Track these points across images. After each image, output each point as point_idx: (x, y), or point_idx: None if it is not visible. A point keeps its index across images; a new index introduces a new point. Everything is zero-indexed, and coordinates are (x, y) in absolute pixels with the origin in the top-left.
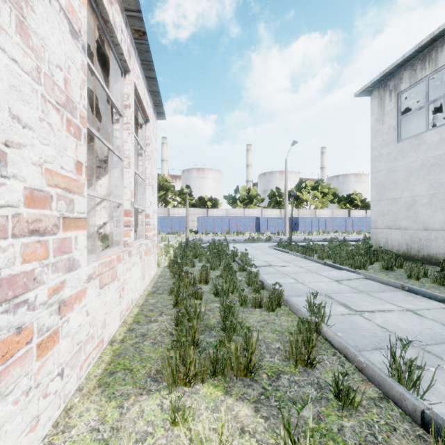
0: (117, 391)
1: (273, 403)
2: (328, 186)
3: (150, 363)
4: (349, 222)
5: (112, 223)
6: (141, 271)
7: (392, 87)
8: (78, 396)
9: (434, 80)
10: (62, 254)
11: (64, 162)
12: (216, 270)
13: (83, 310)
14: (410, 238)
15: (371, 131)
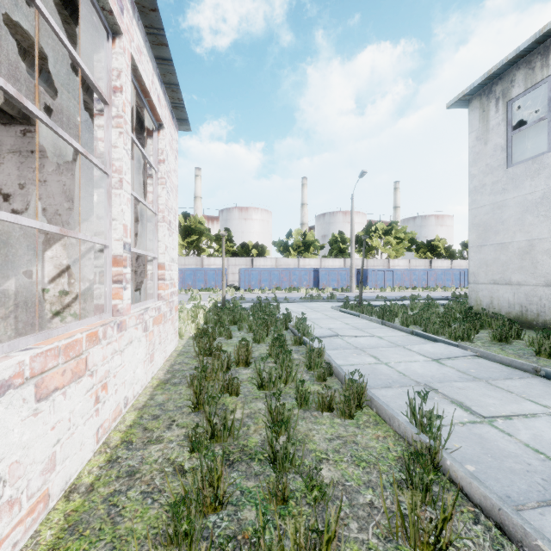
0: None
1: None
2: (404, 230)
3: None
4: (431, 275)
5: None
6: (146, 350)
7: (499, 94)
8: None
9: None
10: None
11: None
12: (262, 342)
13: None
14: (526, 296)
15: (470, 153)
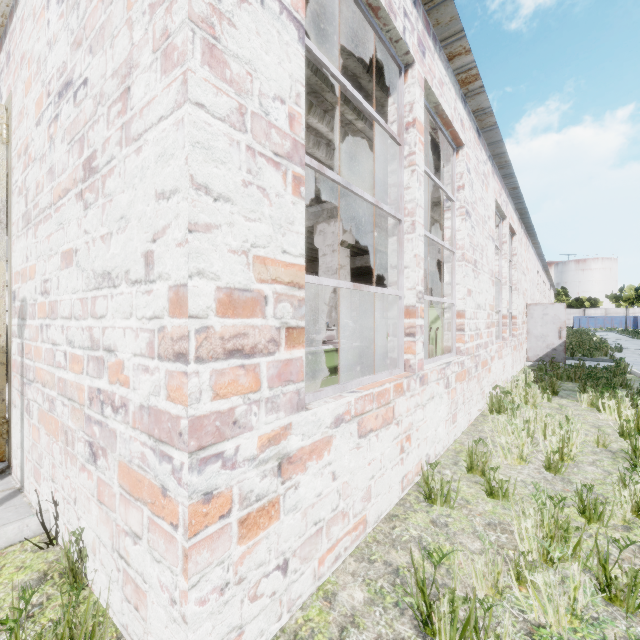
0: None
1: None
2: None
3: None
4: None
5: None
6: None
7: None
8: None
9: None
10: None
11: None
12: None
13: None
14: None
15: None
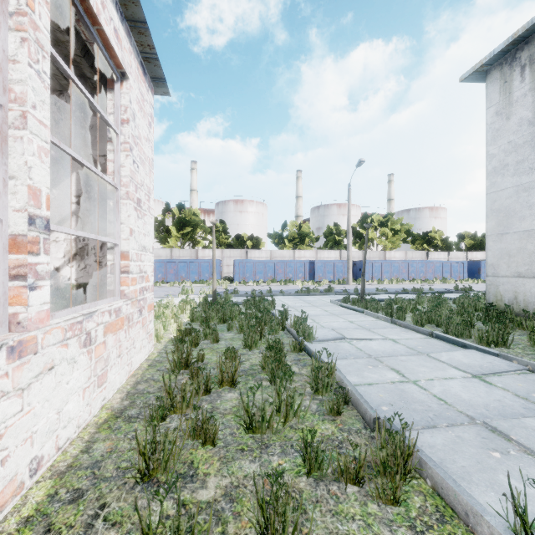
0: None
1: None
2: (400, 222)
3: None
4: (429, 267)
5: (71, 269)
6: (90, 371)
7: (526, 60)
8: None
9: None
10: None
11: None
12: (254, 348)
13: None
14: None
15: (488, 130)
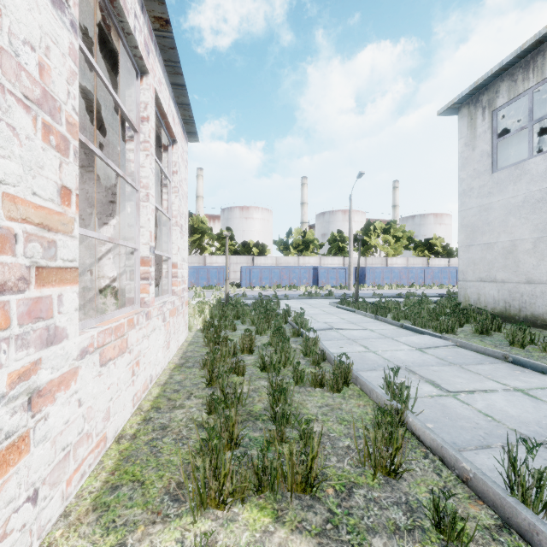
0: (119, 518)
1: (345, 537)
2: (402, 229)
3: (170, 472)
4: (428, 273)
5: None
6: (165, 338)
7: (486, 103)
8: (62, 527)
9: (538, 94)
10: (34, 320)
11: (38, 185)
12: (263, 334)
13: (73, 399)
14: (509, 293)
15: (459, 158)
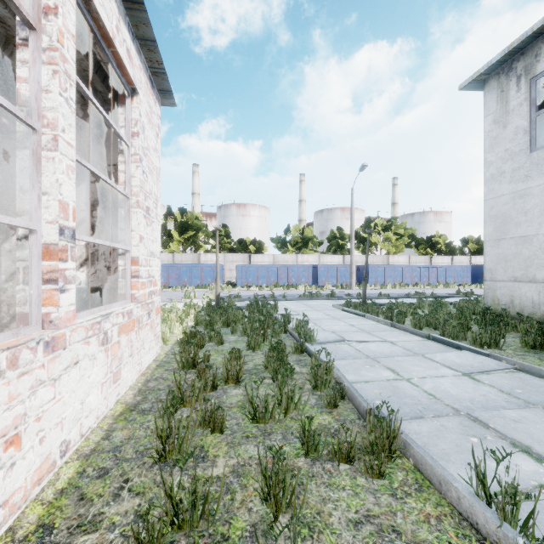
0: None
1: None
2: (404, 226)
3: None
4: (432, 271)
5: (82, 273)
6: (107, 368)
7: (521, 71)
8: None
9: None
10: None
11: None
12: (257, 350)
13: None
14: None
15: (485, 138)
